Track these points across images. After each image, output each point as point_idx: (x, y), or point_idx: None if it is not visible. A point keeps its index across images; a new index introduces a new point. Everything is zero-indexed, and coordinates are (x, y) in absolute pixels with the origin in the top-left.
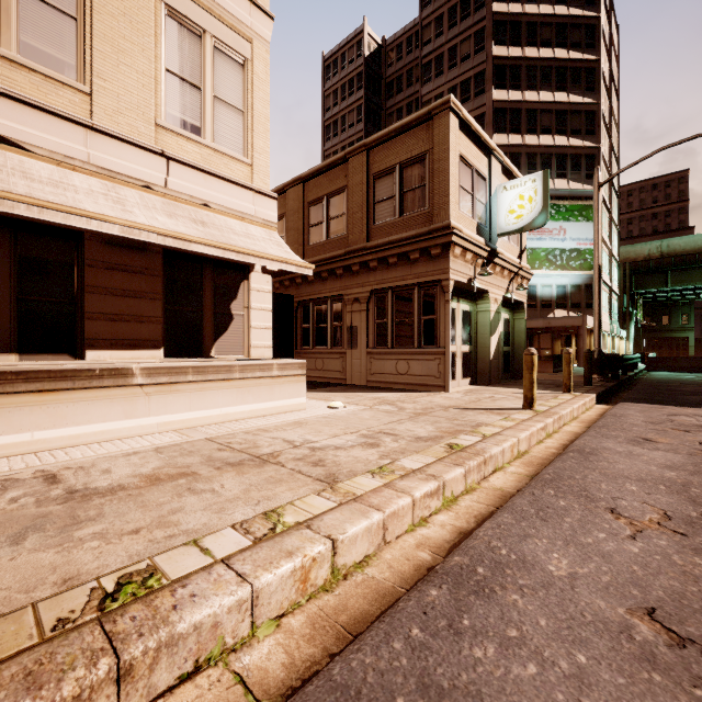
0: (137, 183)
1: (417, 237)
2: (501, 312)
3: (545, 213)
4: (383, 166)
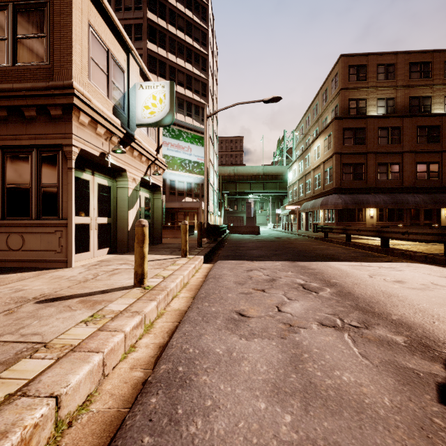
0: None
1: (33, 91)
2: (143, 191)
3: (172, 114)
4: None
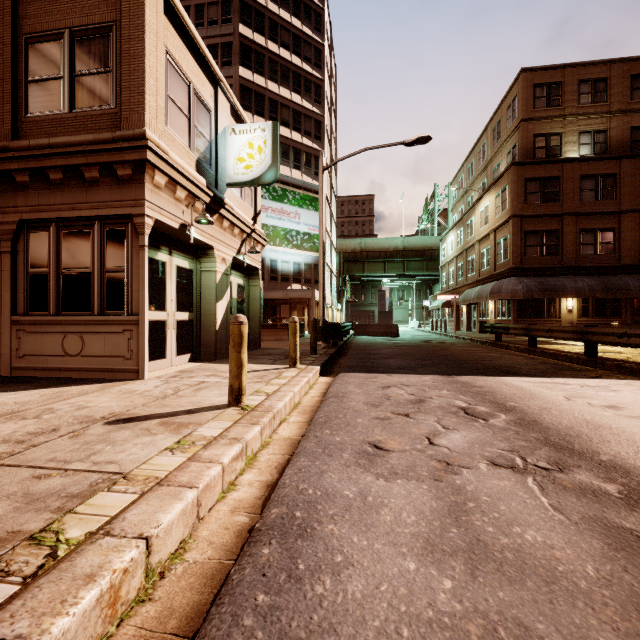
0: None
1: (95, 145)
2: (235, 276)
3: (275, 168)
4: (42, 25)
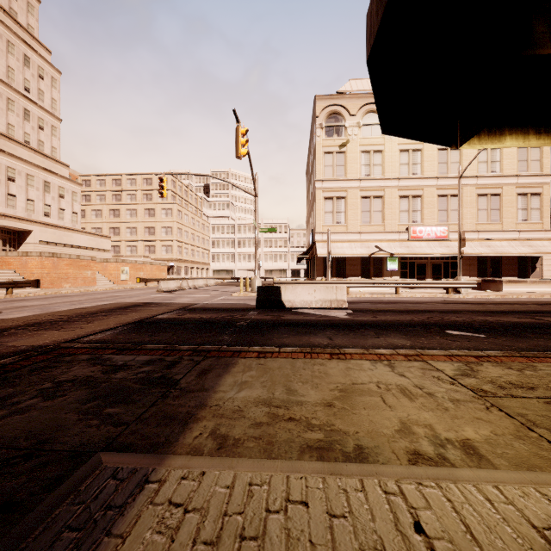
0: (512, 239)
1: None
2: None
3: None
4: None
